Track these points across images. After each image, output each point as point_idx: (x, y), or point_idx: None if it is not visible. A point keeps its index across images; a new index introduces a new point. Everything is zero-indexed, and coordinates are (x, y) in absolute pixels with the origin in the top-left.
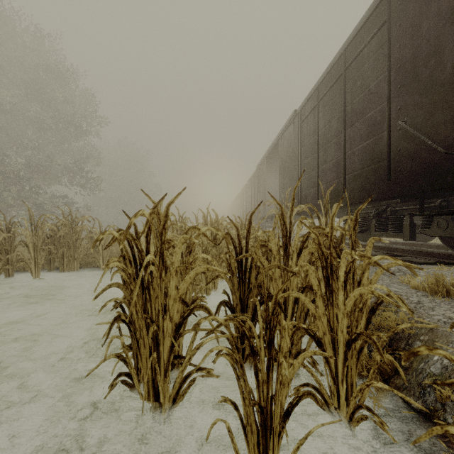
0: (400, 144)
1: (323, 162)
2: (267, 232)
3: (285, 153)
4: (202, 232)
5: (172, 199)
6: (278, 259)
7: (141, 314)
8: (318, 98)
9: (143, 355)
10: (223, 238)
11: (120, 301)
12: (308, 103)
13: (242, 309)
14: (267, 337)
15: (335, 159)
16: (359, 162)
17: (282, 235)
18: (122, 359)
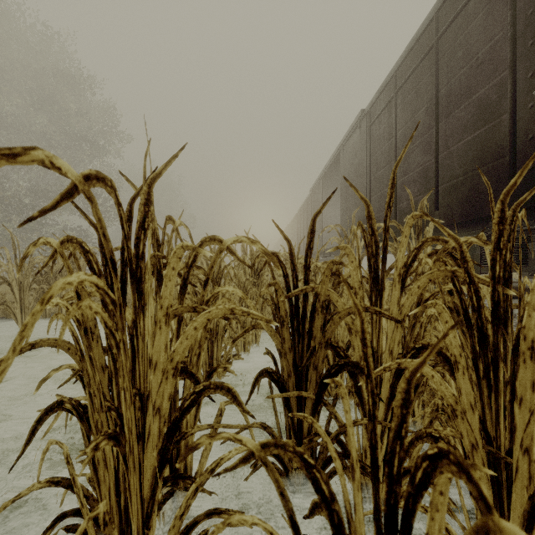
0: (533, 128)
1: (402, 172)
2: (343, 248)
3: (348, 168)
4: (226, 245)
5: (158, 169)
6: (362, 296)
7: (99, 401)
8: (395, 87)
9: (104, 483)
10: (265, 263)
11: (77, 370)
12: (380, 98)
13: (297, 383)
14: (375, 492)
15: (422, 165)
16: (460, 165)
17: (367, 256)
18: (67, 485)
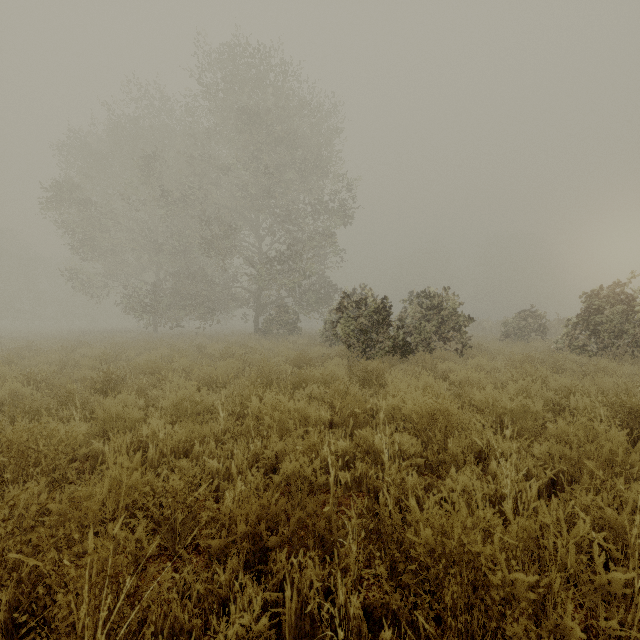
0: None
1: None
2: None
3: None
4: None
5: None
6: None
7: None
8: None
9: None
10: None
11: None
12: None
13: None
14: None
15: None
16: None
17: None
18: None
